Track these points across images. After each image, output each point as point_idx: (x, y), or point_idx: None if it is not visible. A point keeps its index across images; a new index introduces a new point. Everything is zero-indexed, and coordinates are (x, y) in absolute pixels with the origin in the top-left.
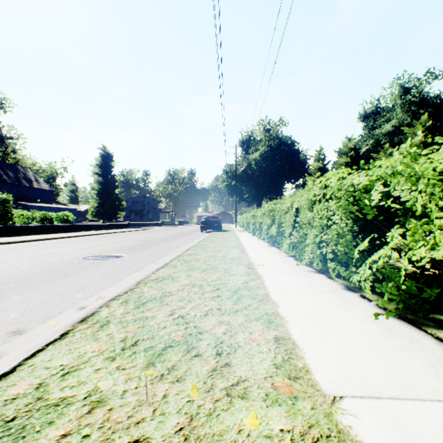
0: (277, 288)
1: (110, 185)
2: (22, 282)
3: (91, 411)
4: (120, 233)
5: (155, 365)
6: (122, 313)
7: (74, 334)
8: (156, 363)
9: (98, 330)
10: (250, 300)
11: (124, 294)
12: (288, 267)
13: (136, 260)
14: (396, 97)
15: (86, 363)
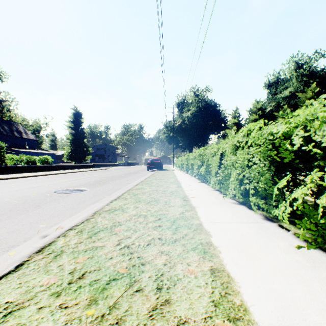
0: (209, 219)
1: (80, 136)
2: (1, 212)
3: None
4: (86, 172)
5: (97, 303)
6: (76, 243)
7: (28, 266)
8: (98, 300)
9: (51, 261)
10: (186, 230)
11: (80, 224)
12: (215, 199)
13: (96, 193)
14: (292, 71)
15: (31, 299)
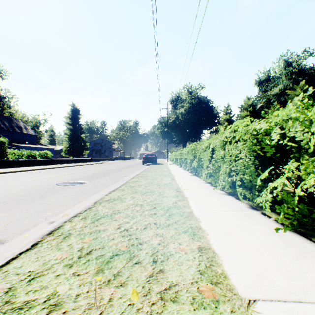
0: (199, 207)
1: (78, 132)
2: (9, 202)
3: (48, 314)
4: (84, 166)
5: (104, 272)
6: (81, 227)
7: (42, 245)
8: (104, 270)
9: (61, 241)
10: (178, 217)
11: (83, 212)
12: (206, 191)
13: (95, 185)
14: (282, 69)
15: (49, 269)
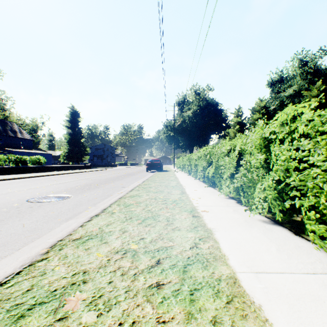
0: (243, 261)
1: (77, 136)
2: None
3: None
4: (81, 173)
5: None
6: None
7: None
8: None
9: None
10: (212, 302)
11: (10, 279)
12: (236, 214)
13: (78, 202)
14: (296, 69)
15: None
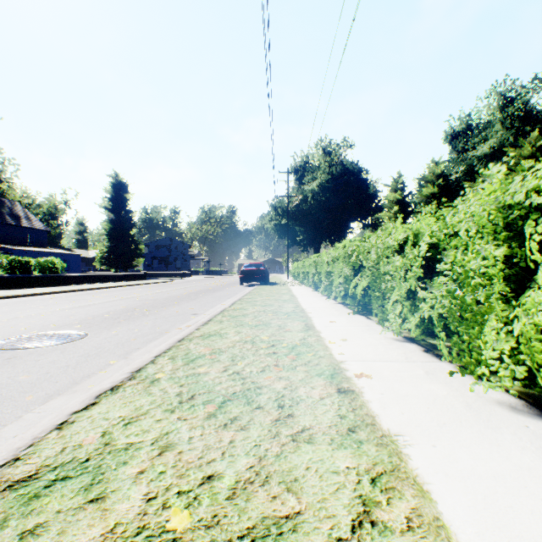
0: None
1: (124, 224)
2: None
3: None
4: (126, 287)
5: None
6: None
7: None
8: None
9: None
10: None
11: None
12: (437, 385)
13: (95, 349)
14: (494, 110)
15: None
